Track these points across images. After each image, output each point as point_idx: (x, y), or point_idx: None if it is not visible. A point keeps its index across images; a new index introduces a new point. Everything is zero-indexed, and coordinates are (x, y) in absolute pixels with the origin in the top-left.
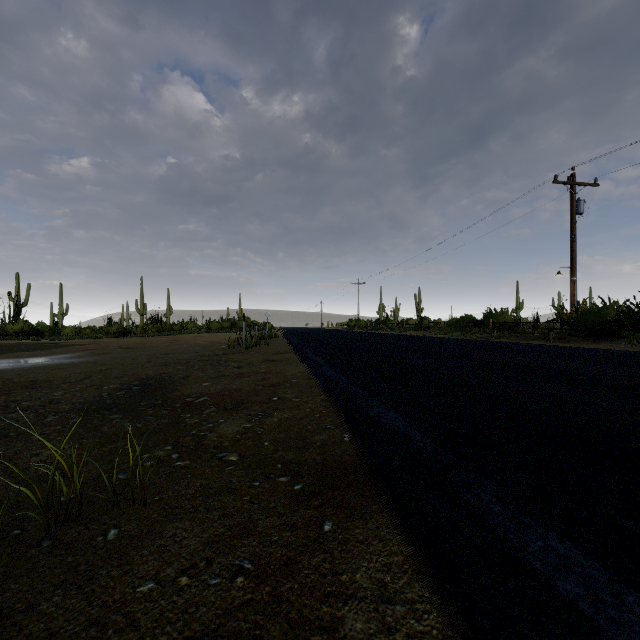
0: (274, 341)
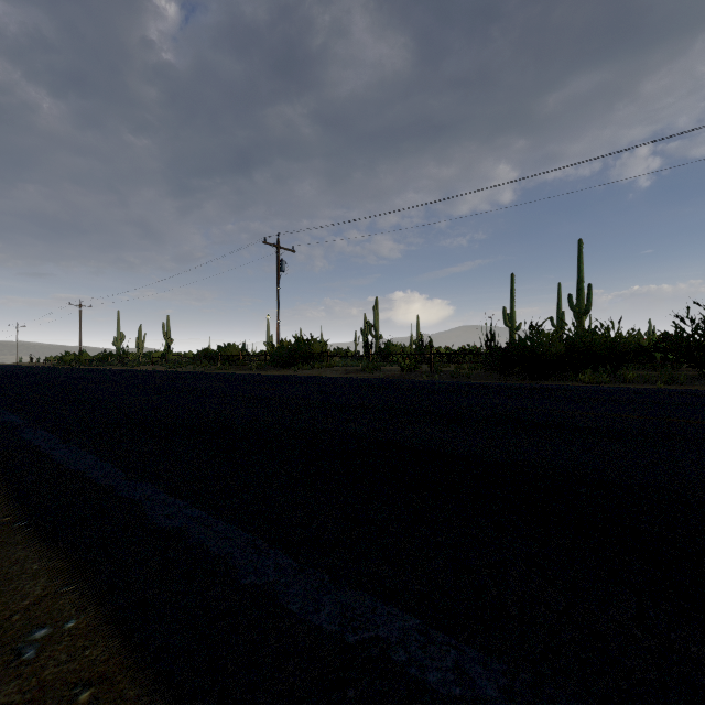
0: None
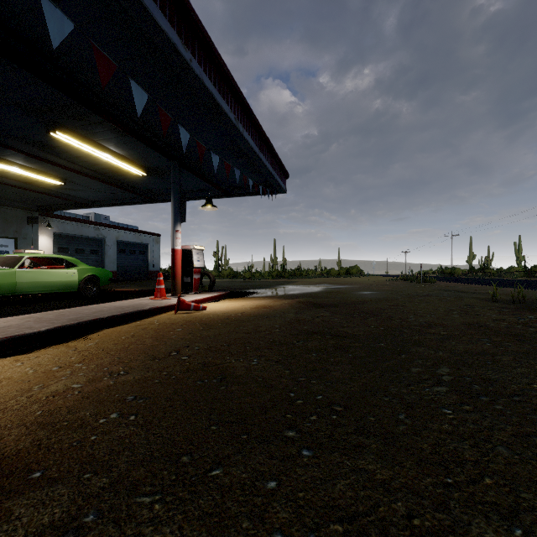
0: None
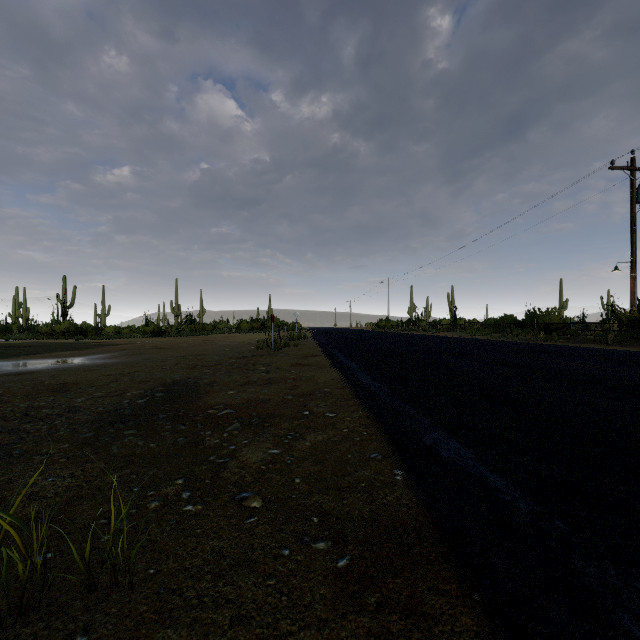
0: (303, 342)
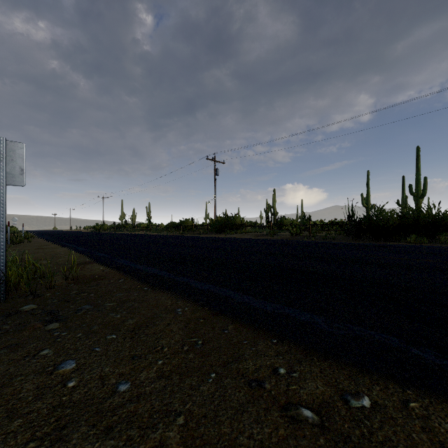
0: (32, 240)
